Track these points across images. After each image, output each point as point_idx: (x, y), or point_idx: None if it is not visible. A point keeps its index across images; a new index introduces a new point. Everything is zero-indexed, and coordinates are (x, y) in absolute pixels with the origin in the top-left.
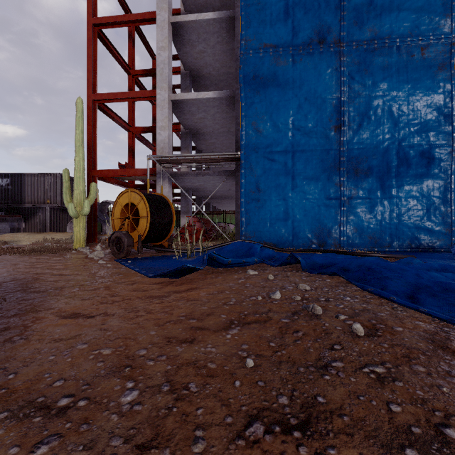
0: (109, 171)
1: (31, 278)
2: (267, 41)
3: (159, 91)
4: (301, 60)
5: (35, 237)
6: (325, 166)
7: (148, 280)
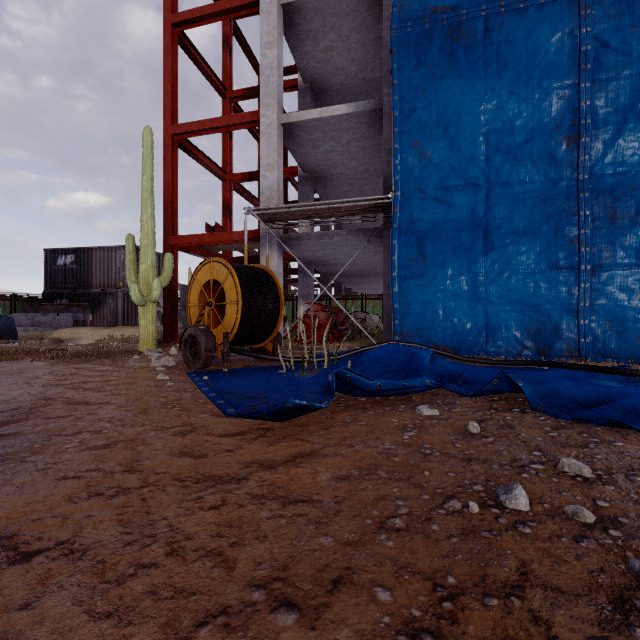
0: (192, 237)
1: (28, 408)
2: (439, 1)
3: (264, 111)
4: (501, 26)
5: (101, 334)
6: (548, 209)
7: (220, 423)
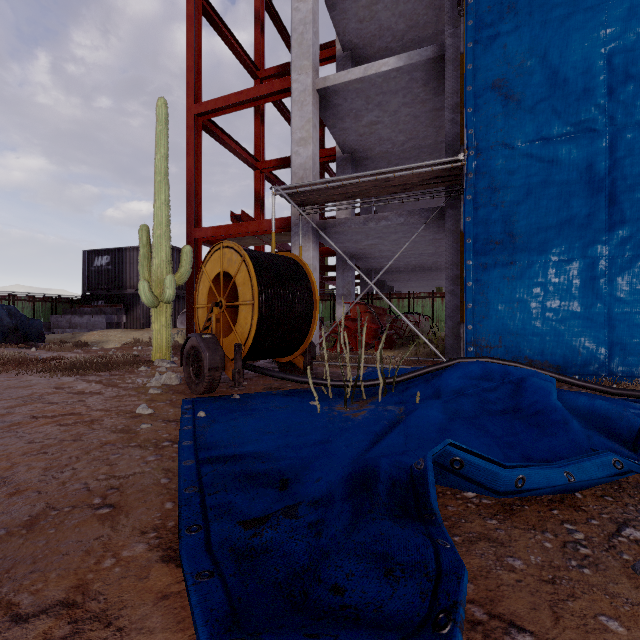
0: (217, 229)
1: None
2: None
3: (296, 76)
4: None
5: (130, 336)
6: None
7: (151, 602)
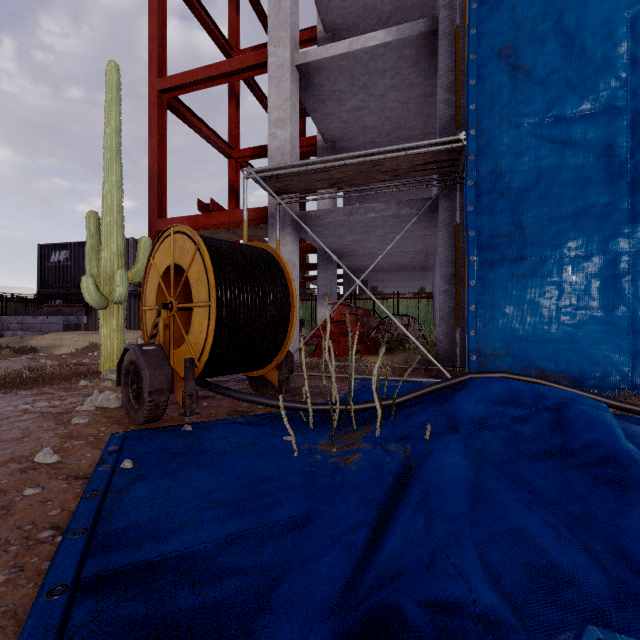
0: (183, 220)
1: None
2: None
3: (273, 48)
4: None
5: (87, 340)
6: None
7: None
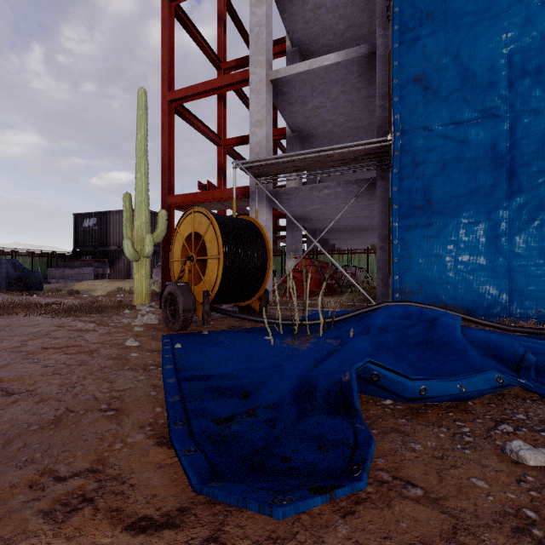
0: (187, 196)
1: None
2: None
3: (253, 69)
4: None
5: (113, 286)
6: None
7: (152, 469)
